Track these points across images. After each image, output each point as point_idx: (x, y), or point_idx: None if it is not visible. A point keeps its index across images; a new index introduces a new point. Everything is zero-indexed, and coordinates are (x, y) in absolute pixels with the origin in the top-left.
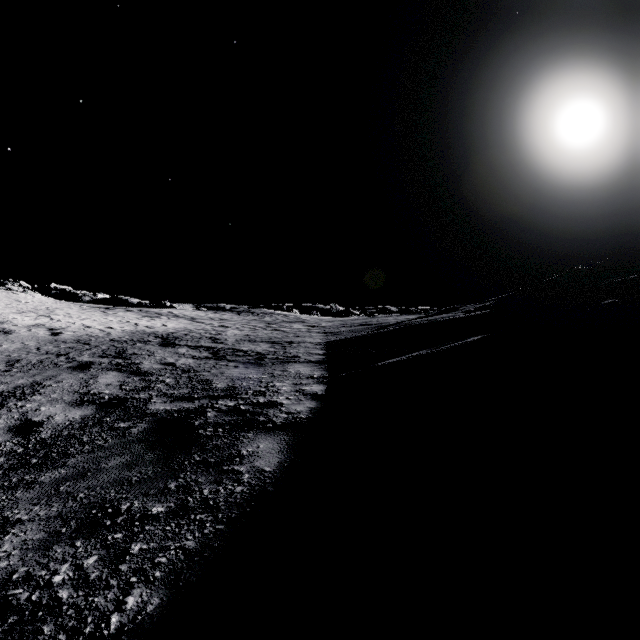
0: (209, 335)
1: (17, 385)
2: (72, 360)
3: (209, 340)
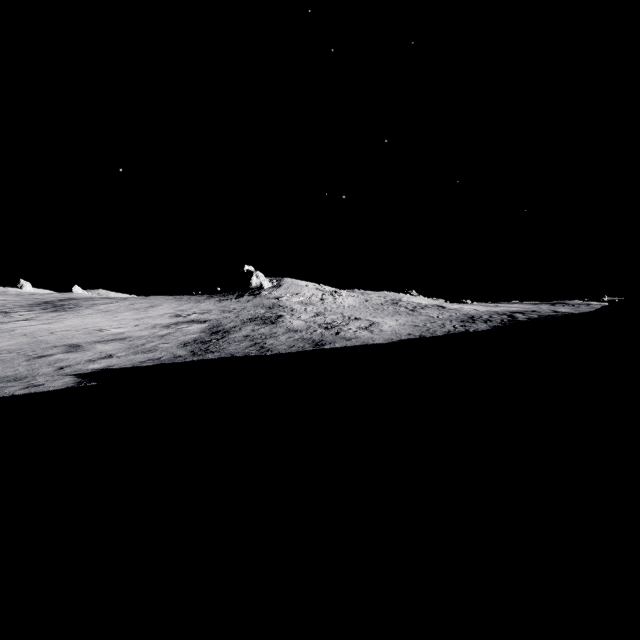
0: (548, 310)
1: (506, 315)
2: (506, 313)
3: (551, 311)
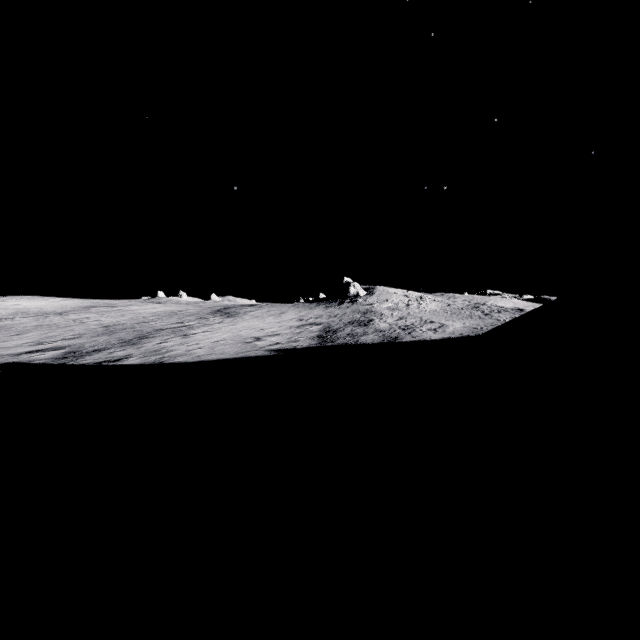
0: None
1: None
2: None
3: None
